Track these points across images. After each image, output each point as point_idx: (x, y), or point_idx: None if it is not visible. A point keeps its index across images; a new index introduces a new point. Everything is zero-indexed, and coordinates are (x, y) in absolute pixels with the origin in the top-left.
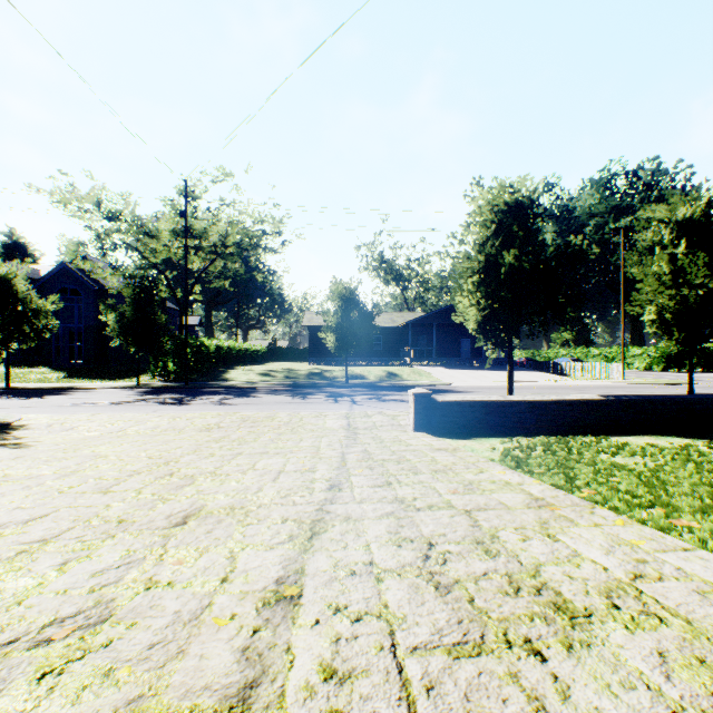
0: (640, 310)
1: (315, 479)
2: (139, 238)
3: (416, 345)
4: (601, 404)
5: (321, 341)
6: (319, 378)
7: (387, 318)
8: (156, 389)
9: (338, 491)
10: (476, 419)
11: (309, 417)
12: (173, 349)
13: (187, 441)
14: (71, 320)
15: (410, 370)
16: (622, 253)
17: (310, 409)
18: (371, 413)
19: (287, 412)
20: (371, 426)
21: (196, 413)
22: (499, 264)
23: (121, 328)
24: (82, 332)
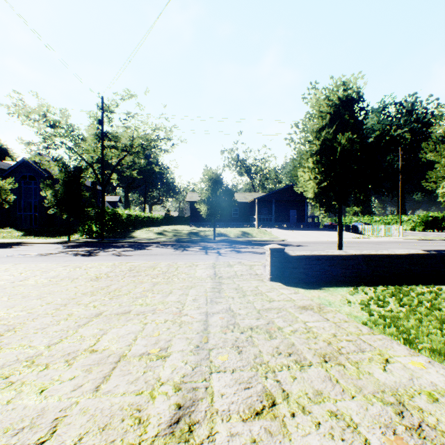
0: (433, 185)
1: (159, 384)
2: (72, 140)
3: (260, 214)
4: (424, 258)
5: (198, 211)
6: (196, 236)
7: (241, 196)
8: (80, 243)
9: (185, 442)
10: (322, 270)
11: (183, 266)
12: (95, 216)
13: (65, 294)
14: (31, 197)
15: (257, 230)
16: (400, 152)
17: (186, 259)
18: (232, 263)
19: (168, 262)
20: (233, 275)
21: (96, 263)
22: (332, 147)
23: (56, 200)
24: (37, 205)
